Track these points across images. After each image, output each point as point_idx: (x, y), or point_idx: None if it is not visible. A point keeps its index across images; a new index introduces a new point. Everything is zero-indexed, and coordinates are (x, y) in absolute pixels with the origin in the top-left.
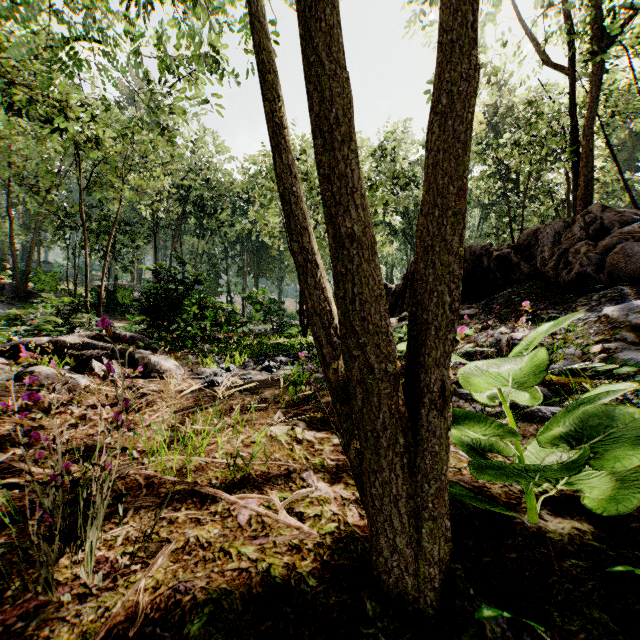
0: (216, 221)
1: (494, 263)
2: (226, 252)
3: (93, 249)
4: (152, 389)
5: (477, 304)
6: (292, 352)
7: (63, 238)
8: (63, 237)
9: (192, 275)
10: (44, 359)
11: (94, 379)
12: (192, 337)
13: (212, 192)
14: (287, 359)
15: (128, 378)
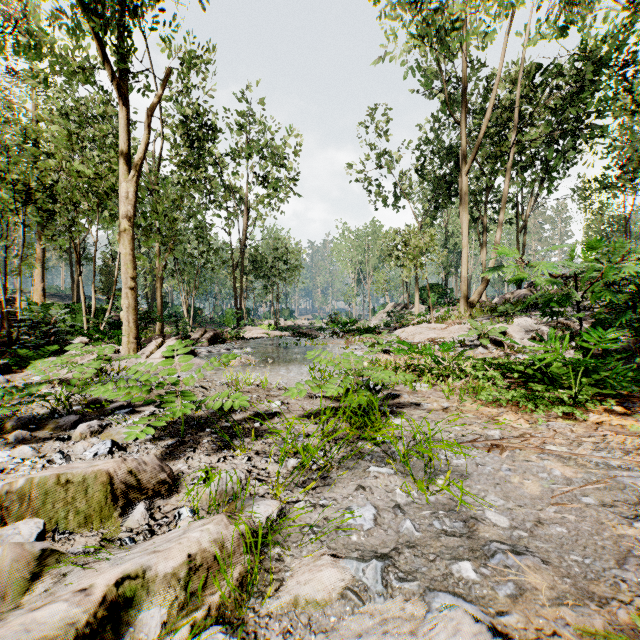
0: None
1: None
2: None
3: None
4: None
5: None
6: None
7: None
8: None
9: None
10: None
11: None
12: None
13: None
14: None
15: None
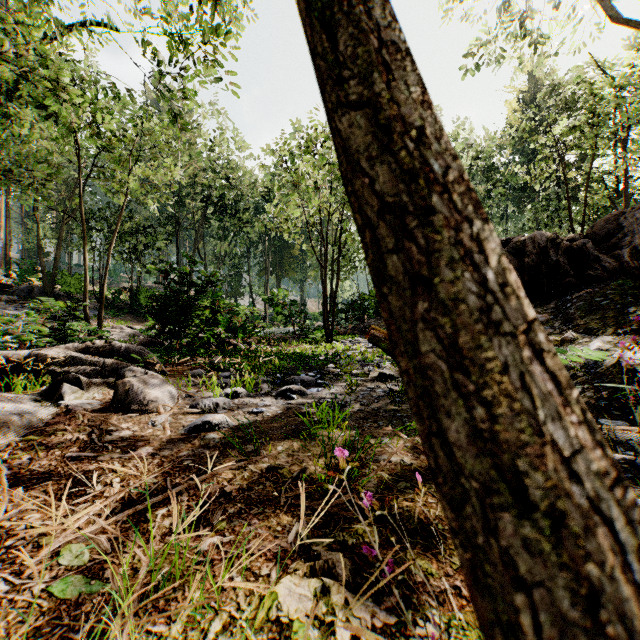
0: (238, 221)
1: (564, 257)
2: (248, 252)
3: (116, 251)
4: (121, 435)
5: (543, 308)
6: (316, 366)
7: (89, 241)
8: (89, 240)
9: (204, 275)
10: (15, 379)
11: (58, 412)
12: (207, 343)
13: (233, 191)
14: (310, 378)
15: (105, 409)
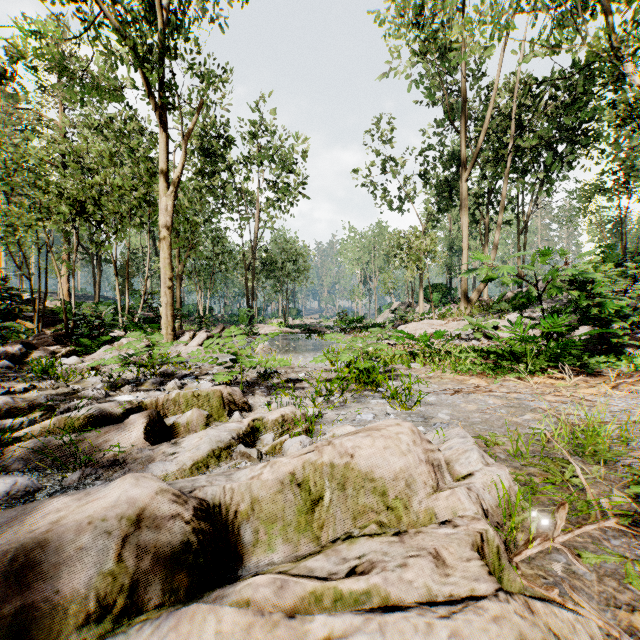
0: None
1: None
2: None
3: None
4: None
5: None
6: None
7: None
8: None
9: None
10: None
11: None
12: None
13: None
14: None
15: None
